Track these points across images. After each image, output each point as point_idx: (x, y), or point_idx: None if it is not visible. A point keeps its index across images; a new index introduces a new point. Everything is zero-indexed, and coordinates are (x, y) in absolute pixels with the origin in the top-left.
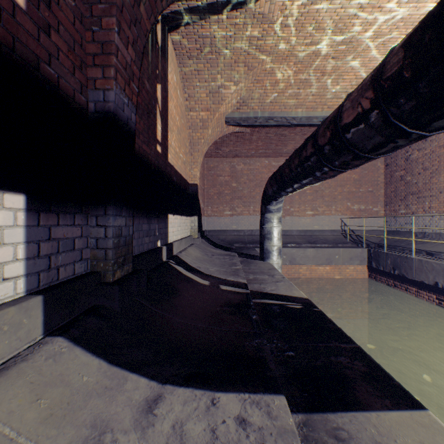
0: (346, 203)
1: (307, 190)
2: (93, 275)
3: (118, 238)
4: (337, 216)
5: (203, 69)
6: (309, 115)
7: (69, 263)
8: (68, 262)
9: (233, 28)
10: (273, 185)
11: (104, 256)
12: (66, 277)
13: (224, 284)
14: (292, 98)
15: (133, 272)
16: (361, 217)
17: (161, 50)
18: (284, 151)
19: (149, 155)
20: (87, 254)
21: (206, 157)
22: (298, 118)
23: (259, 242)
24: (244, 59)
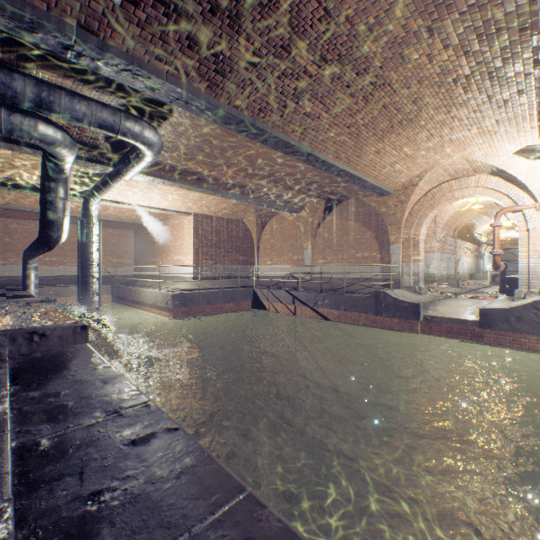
0: (109, 258)
1: None
2: None
3: None
4: (103, 266)
5: None
6: None
7: None
8: None
9: None
10: (26, 253)
11: None
12: None
13: None
14: None
15: None
16: (110, 267)
17: None
18: None
19: None
20: None
21: None
22: None
23: None
24: (8, 192)
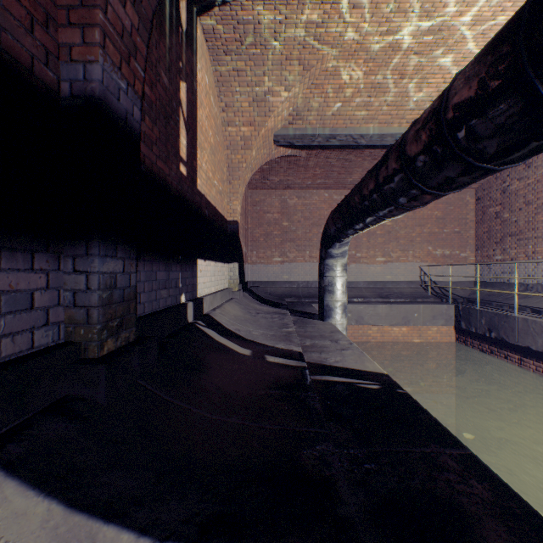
0: (426, 247)
1: (378, 230)
2: (64, 349)
3: (110, 291)
4: (415, 264)
5: (245, 68)
6: (382, 132)
7: (20, 330)
8: (19, 329)
9: (284, 9)
10: (337, 221)
11: (85, 318)
12: (14, 354)
13: (271, 354)
14: (360, 109)
15: (136, 342)
16: (446, 264)
17: (186, 36)
18: (348, 181)
19: (168, 176)
20: (59, 315)
21: (250, 189)
22: (368, 137)
23: (316, 296)
24: (298, 54)
